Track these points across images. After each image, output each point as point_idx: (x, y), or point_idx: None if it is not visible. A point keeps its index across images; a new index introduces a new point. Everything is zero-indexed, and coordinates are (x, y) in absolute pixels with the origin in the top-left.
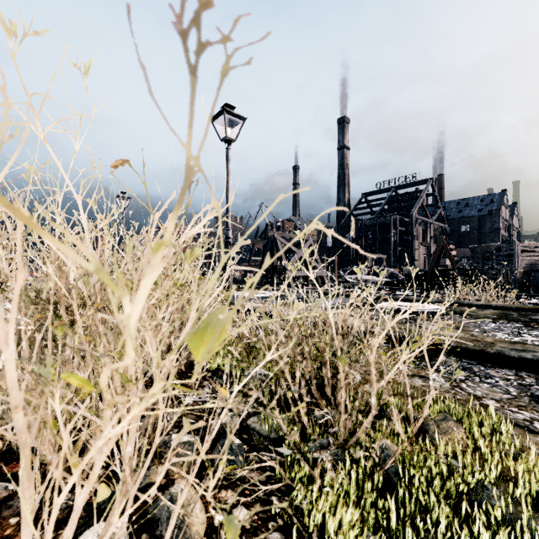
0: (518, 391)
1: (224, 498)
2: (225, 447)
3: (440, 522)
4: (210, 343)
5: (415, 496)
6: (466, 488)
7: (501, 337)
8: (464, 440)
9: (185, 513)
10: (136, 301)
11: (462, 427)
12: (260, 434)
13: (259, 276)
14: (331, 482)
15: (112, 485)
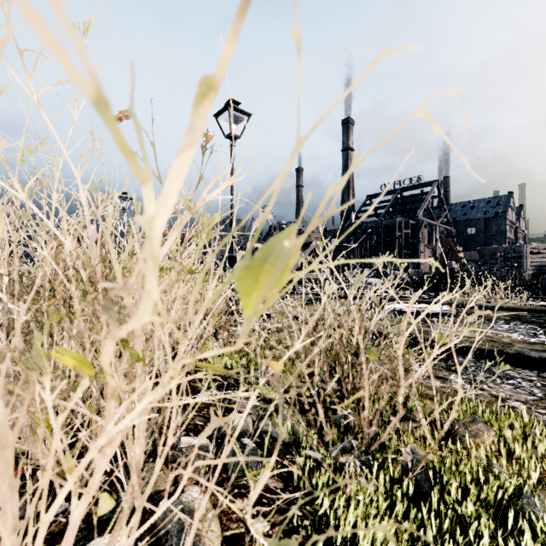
0: (543, 392)
1: (240, 508)
2: (248, 449)
3: (480, 534)
4: (267, 287)
5: (449, 505)
6: (504, 496)
7: (517, 338)
8: (495, 444)
9: (203, 528)
10: (164, 195)
11: (493, 429)
12: (273, 438)
13: (344, 183)
14: (356, 489)
15: (115, 493)
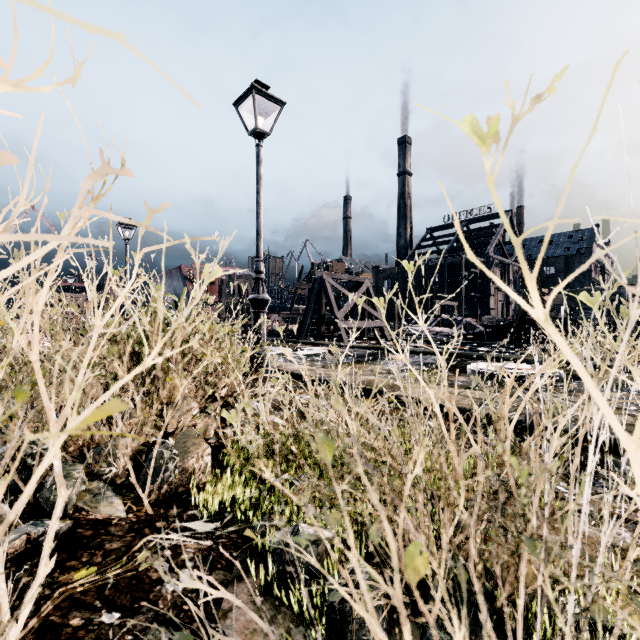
0: None
1: None
2: None
3: None
4: None
5: None
6: None
7: None
8: None
9: None
10: None
11: None
12: None
13: None
14: None
15: None
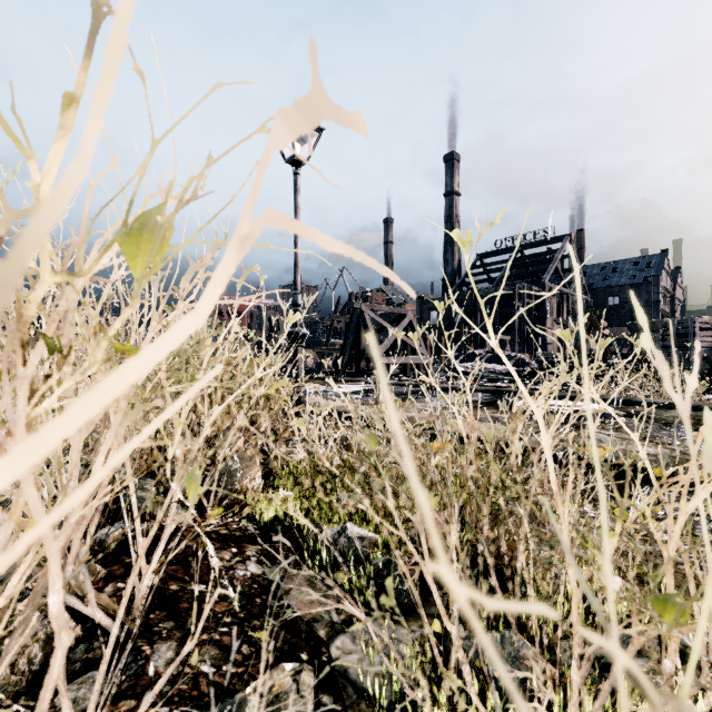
0: None
1: None
2: None
3: None
4: None
5: None
6: None
7: None
8: None
9: None
10: None
11: None
12: (359, 691)
13: None
14: None
15: None
